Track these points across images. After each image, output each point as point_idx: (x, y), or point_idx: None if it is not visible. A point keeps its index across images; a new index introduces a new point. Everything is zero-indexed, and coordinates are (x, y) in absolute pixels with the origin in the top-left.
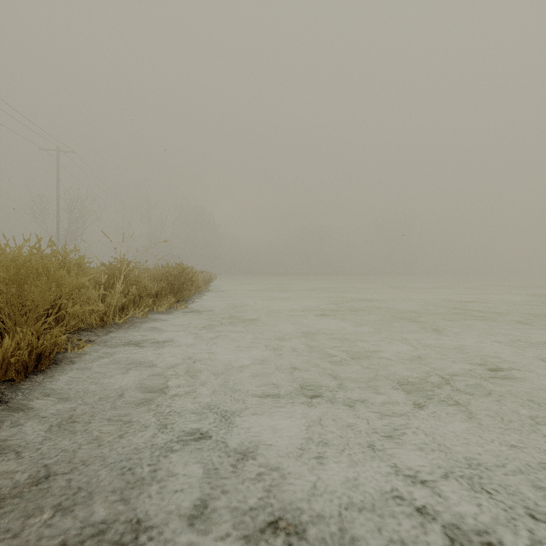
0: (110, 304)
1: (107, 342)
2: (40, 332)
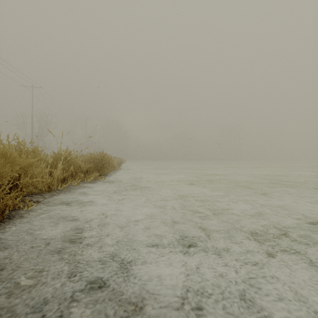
0: (54, 177)
1: (49, 202)
2: (1, 196)
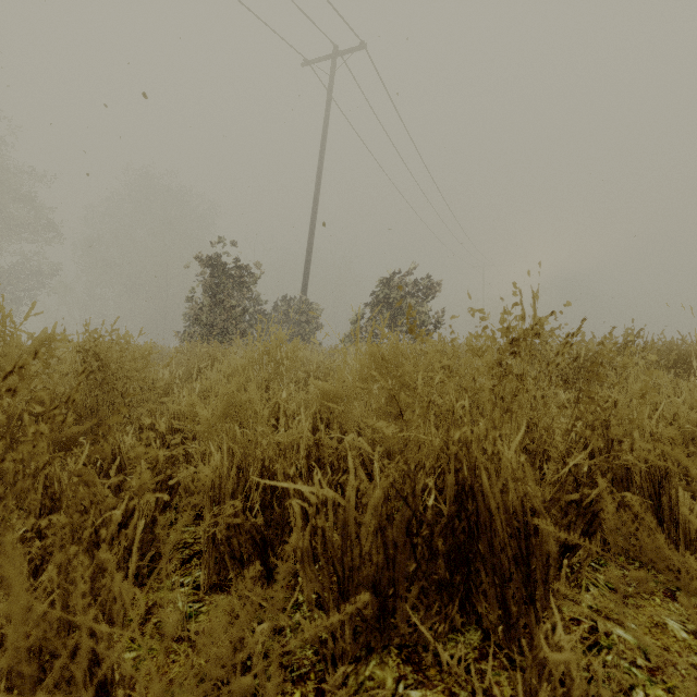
0: None
1: None
2: None
